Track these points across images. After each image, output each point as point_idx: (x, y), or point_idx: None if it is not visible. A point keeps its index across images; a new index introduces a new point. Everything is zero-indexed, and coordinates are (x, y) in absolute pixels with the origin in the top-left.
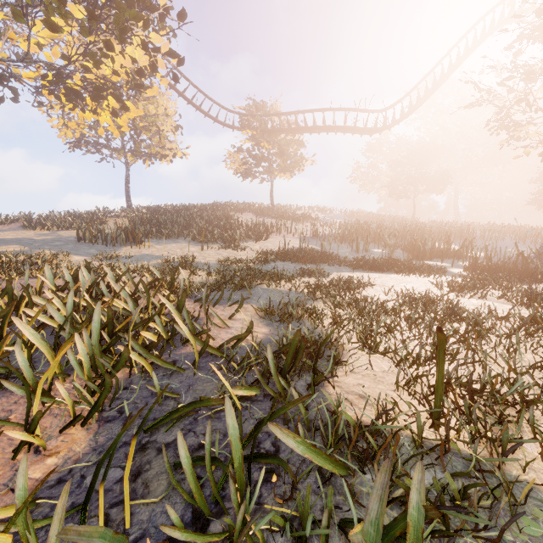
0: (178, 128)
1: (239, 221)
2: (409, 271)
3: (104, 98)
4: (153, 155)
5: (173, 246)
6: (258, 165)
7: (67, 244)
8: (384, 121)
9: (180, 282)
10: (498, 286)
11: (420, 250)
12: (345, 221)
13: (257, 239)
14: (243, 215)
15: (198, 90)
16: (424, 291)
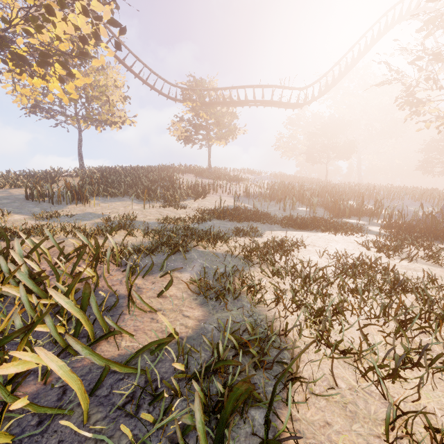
0: (126, 98)
1: (181, 181)
2: (334, 230)
3: (50, 65)
4: (104, 122)
5: (118, 204)
6: (197, 133)
7: (13, 202)
8: (305, 98)
9: (112, 247)
10: (423, 247)
11: (340, 209)
12: (272, 182)
13: (196, 198)
14: (184, 176)
15: (145, 65)
16: (353, 251)
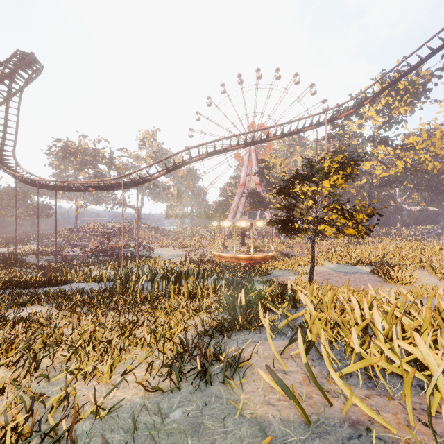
0: None
1: None
2: None
3: None
4: None
5: None
6: None
7: None
8: None
9: None
10: None
11: None
12: None
13: None
14: None
15: None
16: None
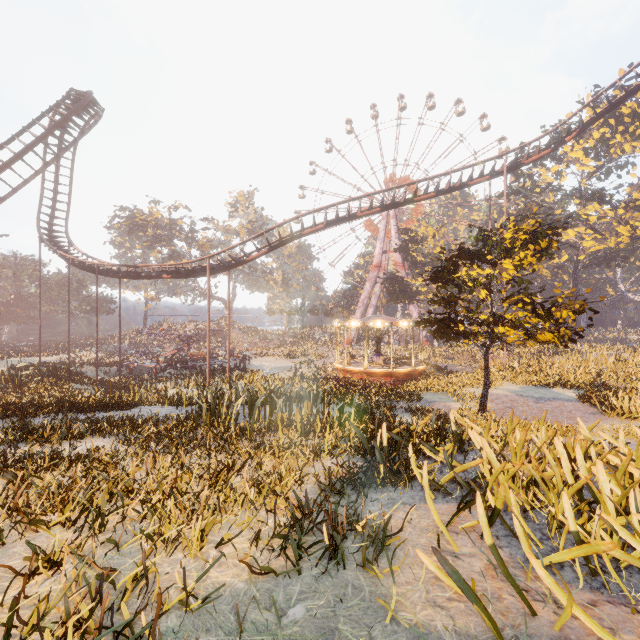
0: None
1: None
2: None
3: None
4: None
5: None
6: None
7: None
8: None
9: None
10: None
11: None
12: None
13: None
14: None
15: None
16: None
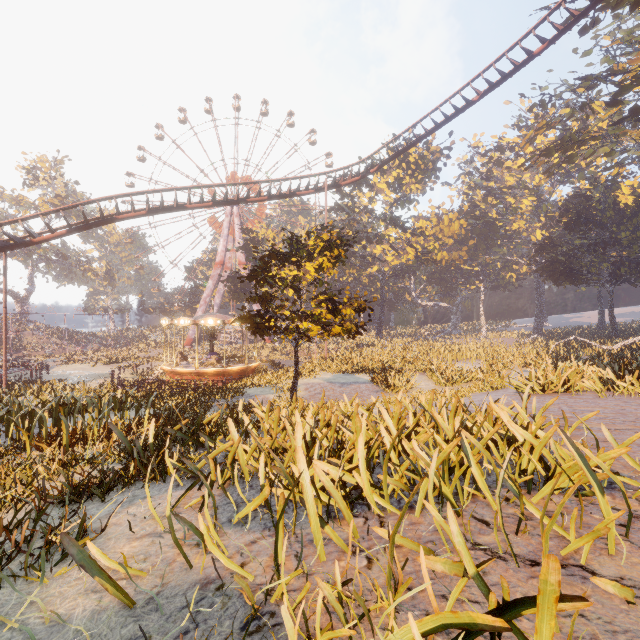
0: None
1: None
2: None
3: None
4: None
5: None
6: None
7: None
8: None
9: None
10: None
11: None
12: None
13: None
14: None
15: None
16: None
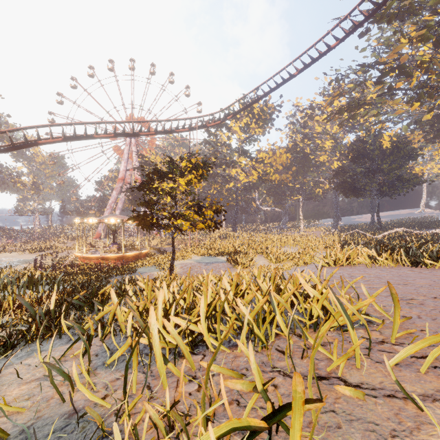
0: None
1: None
2: None
3: None
4: None
5: None
6: None
7: None
8: None
9: None
10: None
11: None
12: None
13: None
14: None
15: None
16: None
